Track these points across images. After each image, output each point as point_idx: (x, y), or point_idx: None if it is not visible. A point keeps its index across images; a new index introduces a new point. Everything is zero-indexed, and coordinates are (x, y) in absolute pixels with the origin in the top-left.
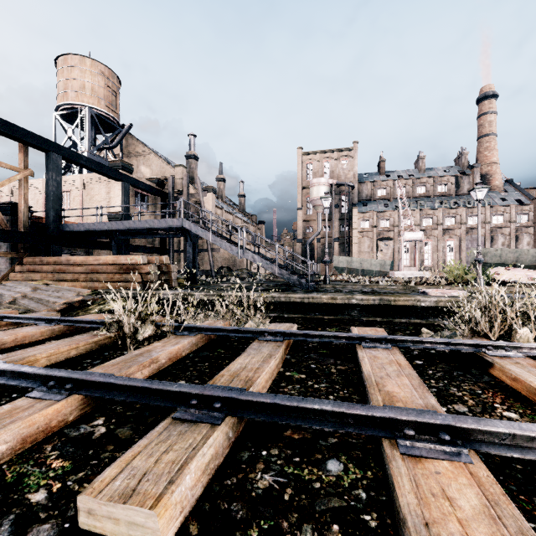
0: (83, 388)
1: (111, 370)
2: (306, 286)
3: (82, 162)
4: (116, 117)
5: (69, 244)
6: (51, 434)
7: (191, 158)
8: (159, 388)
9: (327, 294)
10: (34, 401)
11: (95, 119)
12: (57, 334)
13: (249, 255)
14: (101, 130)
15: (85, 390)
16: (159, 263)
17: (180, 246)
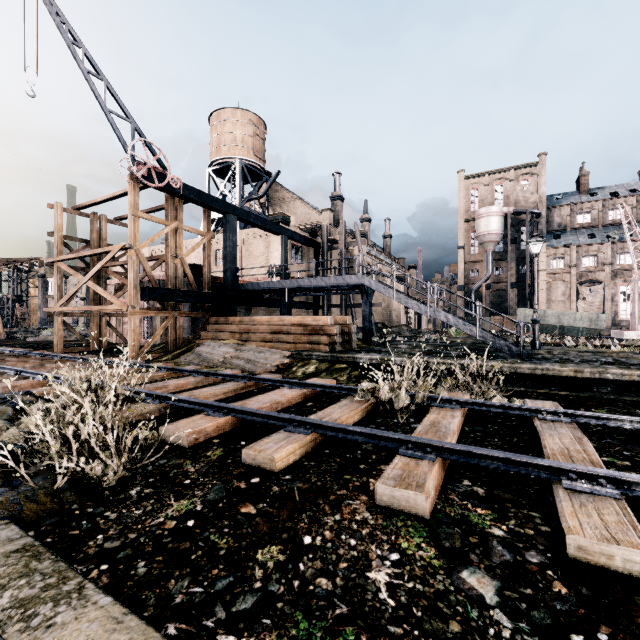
0: (437, 452)
1: (433, 438)
2: (517, 352)
3: (251, 220)
4: (263, 165)
5: (242, 303)
6: (440, 487)
7: (336, 200)
8: (524, 460)
9: (566, 365)
10: (412, 459)
11: (244, 170)
12: (307, 397)
13: (442, 314)
14: (250, 181)
15: (443, 455)
16: (342, 324)
17: (330, 300)
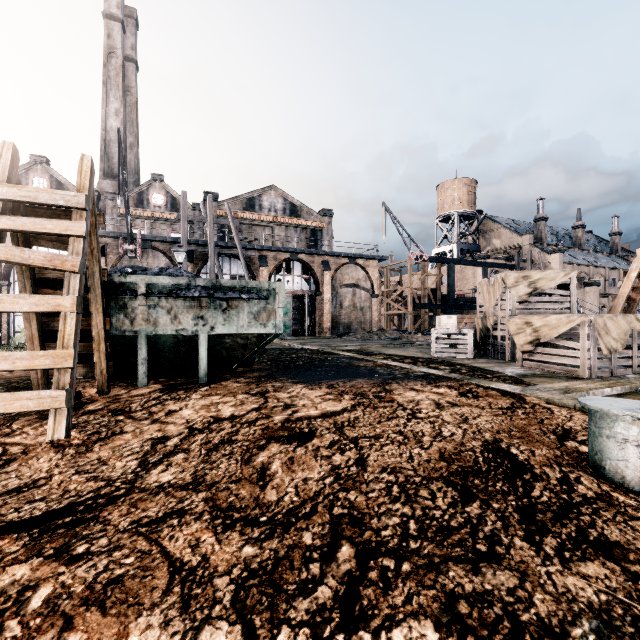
0: None
1: None
2: None
3: (462, 263)
4: (474, 210)
5: (457, 308)
6: None
7: (539, 221)
8: None
9: None
10: None
11: (460, 218)
12: None
13: None
14: (464, 223)
15: None
16: None
17: None
